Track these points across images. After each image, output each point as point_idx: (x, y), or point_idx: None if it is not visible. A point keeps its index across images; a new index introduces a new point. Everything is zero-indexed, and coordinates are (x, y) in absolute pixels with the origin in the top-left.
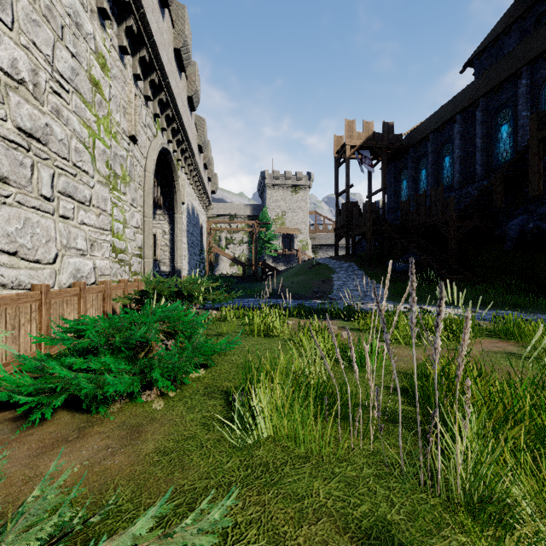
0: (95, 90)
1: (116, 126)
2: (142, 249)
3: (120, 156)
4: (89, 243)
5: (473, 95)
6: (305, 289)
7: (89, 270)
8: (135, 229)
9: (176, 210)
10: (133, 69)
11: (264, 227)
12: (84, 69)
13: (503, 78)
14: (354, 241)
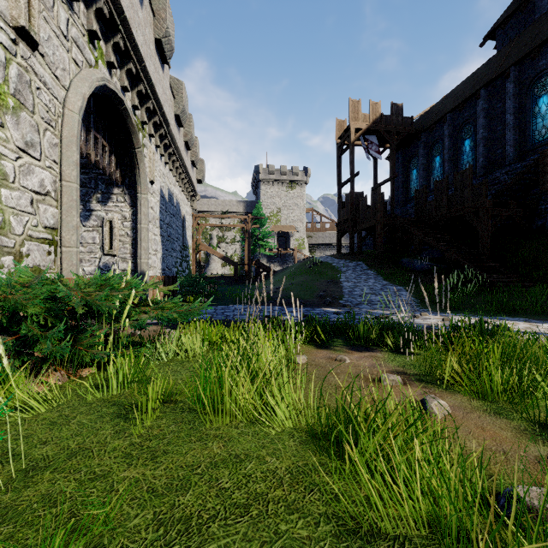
0: None
1: None
2: (58, 231)
3: None
4: None
5: (502, 65)
6: (308, 292)
7: None
8: (35, 194)
9: (139, 188)
10: None
11: (258, 223)
12: None
13: (544, 39)
14: (360, 237)
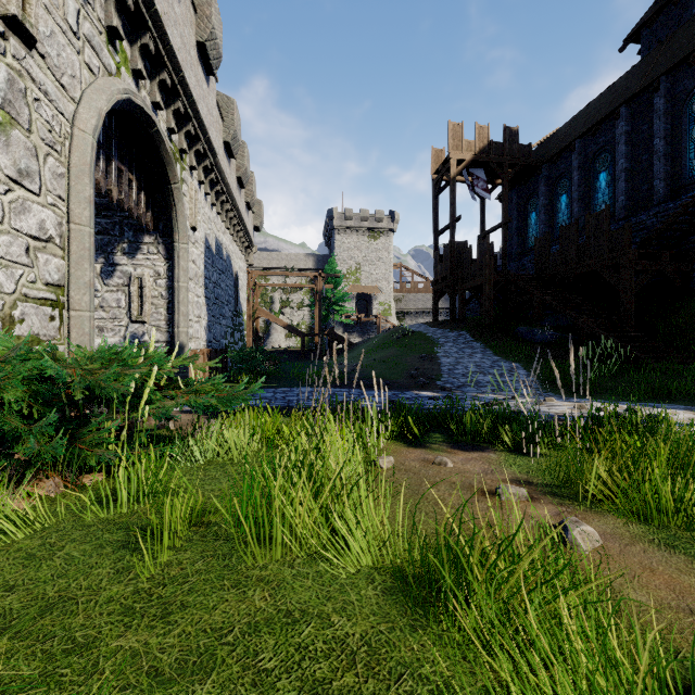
0: None
1: None
2: (65, 290)
3: None
4: None
5: (648, 74)
6: (396, 371)
7: None
8: (32, 240)
9: (176, 236)
10: None
11: (332, 283)
12: None
13: None
14: (463, 299)
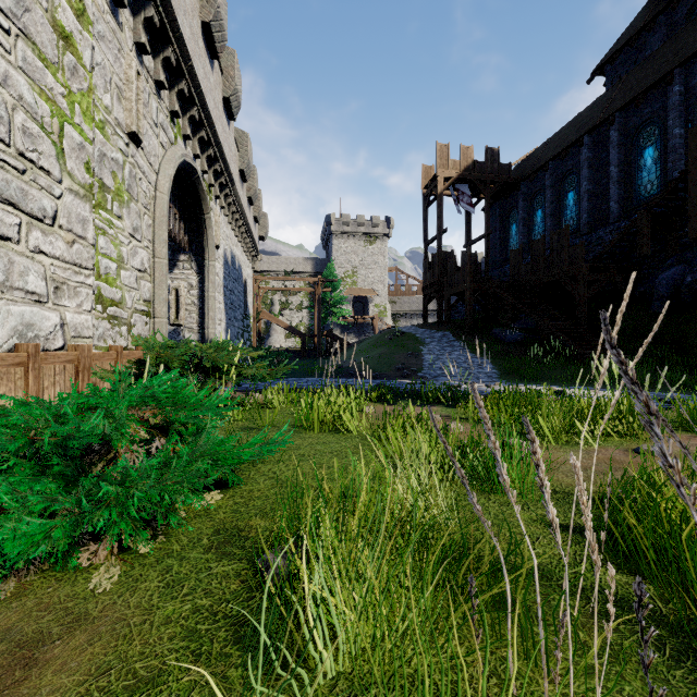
0: (65, 47)
1: (104, 112)
2: (152, 304)
3: (112, 159)
4: (51, 285)
5: (607, 109)
6: (386, 365)
7: (51, 326)
8: (138, 272)
9: (206, 255)
10: (135, 35)
11: (330, 286)
12: (41, 6)
13: (648, 85)
14: (449, 304)
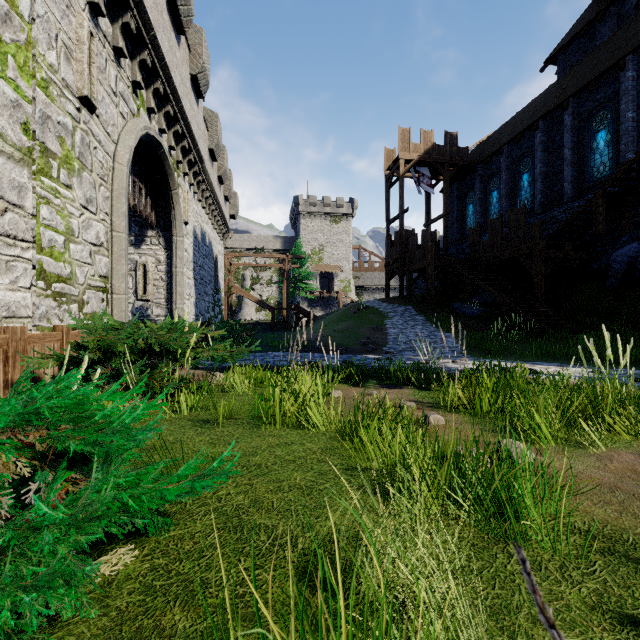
0: None
1: (48, 71)
2: (109, 280)
3: (58, 123)
4: None
5: (560, 95)
6: (351, 339)
7: None
8: (92, 246)
9: (174, 230)
10: None
11: (298, 263)
12: None
13: (601, 71)
14: (410, 279)
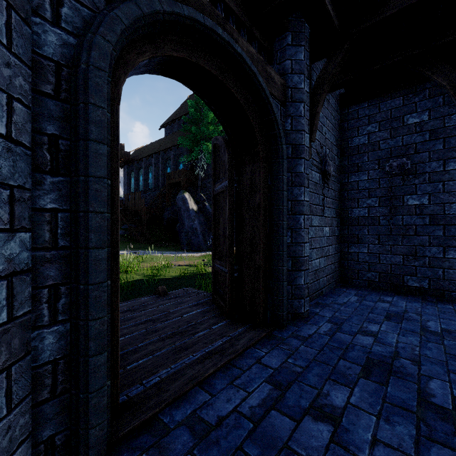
0: None
1: None
2: None
3: None
4: None
5: (160, 147)
6: None
7: None
8: None
9: None
10: None
11: None
12: None
13: (167, 148)
14: None
